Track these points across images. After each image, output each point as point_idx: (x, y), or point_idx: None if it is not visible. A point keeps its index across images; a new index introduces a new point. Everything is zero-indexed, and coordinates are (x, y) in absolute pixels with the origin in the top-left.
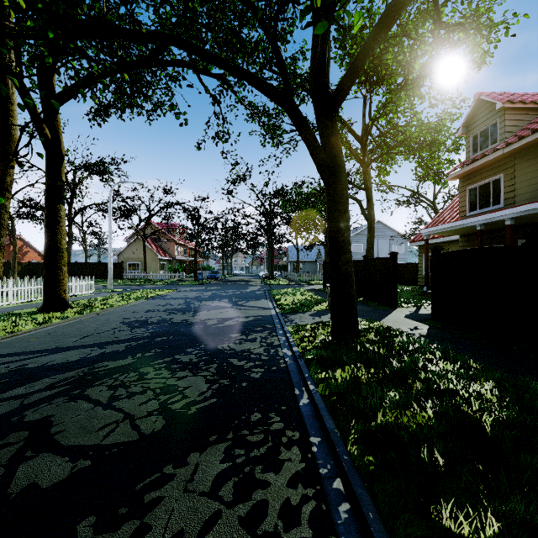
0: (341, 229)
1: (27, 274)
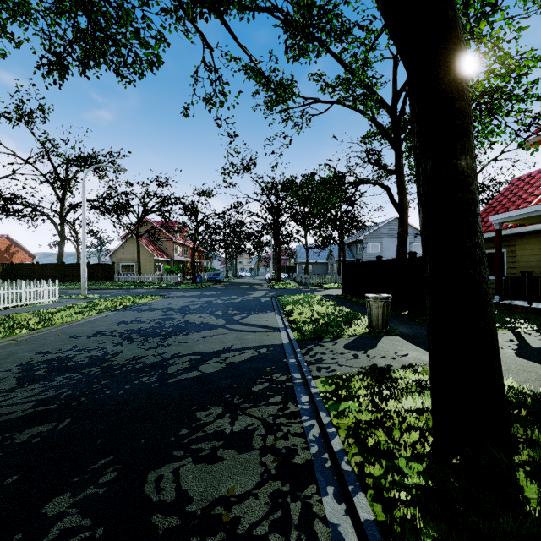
0: (461, 172)
1: (9, 276)
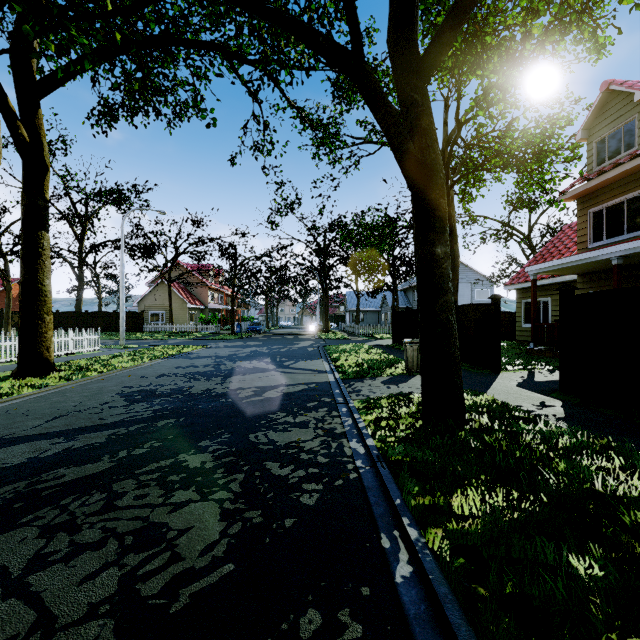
0: (438, 256)
1: None
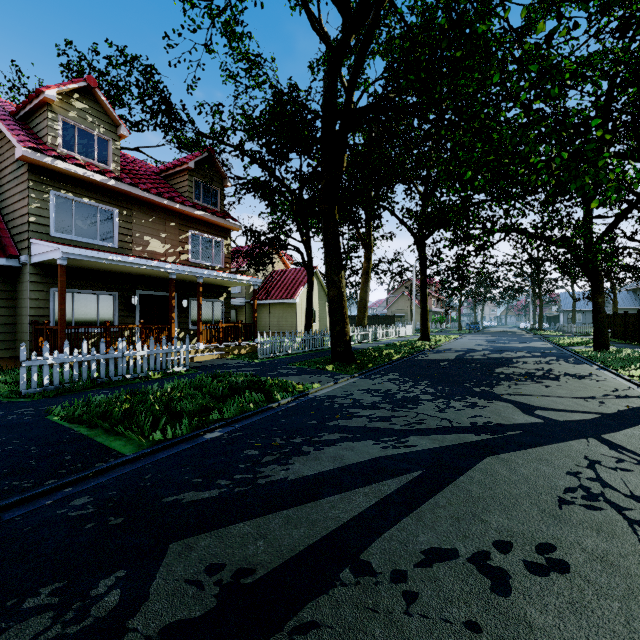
0: (599, 302)
1: None
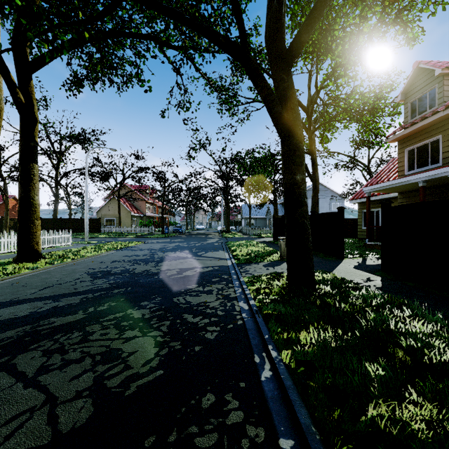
0: (297, 181)
1: None
